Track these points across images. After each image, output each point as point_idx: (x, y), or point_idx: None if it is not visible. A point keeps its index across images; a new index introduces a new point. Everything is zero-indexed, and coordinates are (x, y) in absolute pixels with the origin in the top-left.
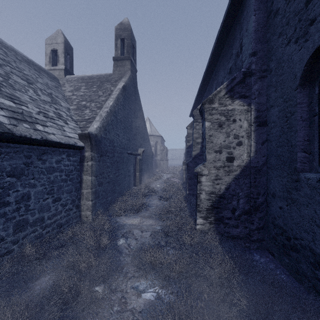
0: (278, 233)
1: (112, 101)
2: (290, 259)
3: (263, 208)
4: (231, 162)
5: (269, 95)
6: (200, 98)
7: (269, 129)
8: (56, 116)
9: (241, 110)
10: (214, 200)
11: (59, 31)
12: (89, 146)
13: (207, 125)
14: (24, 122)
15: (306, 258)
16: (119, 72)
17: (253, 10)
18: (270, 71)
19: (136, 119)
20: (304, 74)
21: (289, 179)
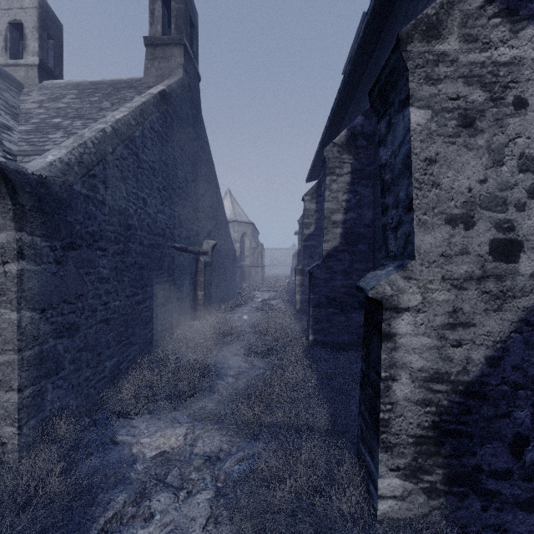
0: None
1: (124, 111)
2: None
3: None
4: (511, 259)
5: None
6: (332, 136)
7: None
8: None
9: None
10: (444, 406)
11: None
12: (8, 212)
13: (417, 120)
14: None
15: None
16: (159, 71)
17: None
18: None
19: (197, 177)
20: None
21: None
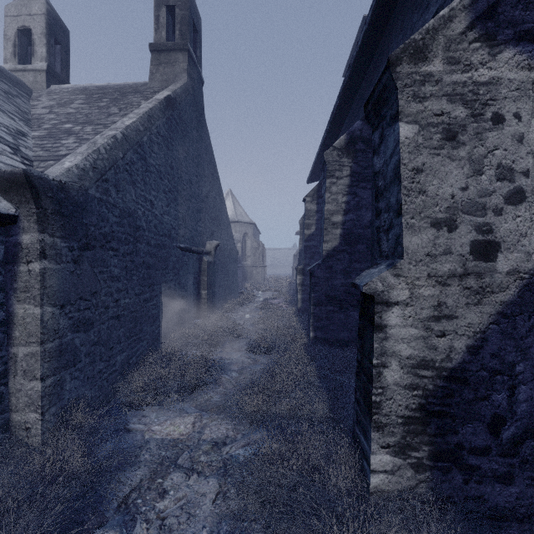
0: None
1: (133, 118)
2: None
3: None
4: (489, 259)
5: None
6: (332, 139)
7: None
8: None
9: (522, 82)
10: (429, 390)
11: None
12: (32, 215)
13: (405, 134)
14: None
15: None
16: (164, 76)
17: None
18: None
19: (201, 179)
20: None
21: None
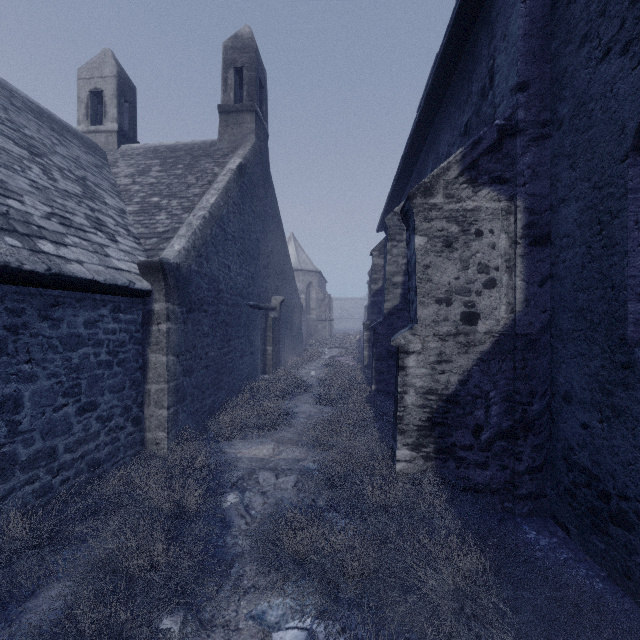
0: (579, 482)
1: (215, 195)
2: (609, 542)
3: (542, 426)
4: (473, 324)
5: (557, 177)
6: (400, 192)
7: (557, 252)
8: (92, 224)
9: (494, 210)
10: (434, 408)
11: (107, 52)
12: (162, 290)
13: (419, 243)
14: (9, 234)
15: None
16: (232, 137)
17: None
18: (559, 124)
19: (267, 235)
20: None
21: (606, 362)
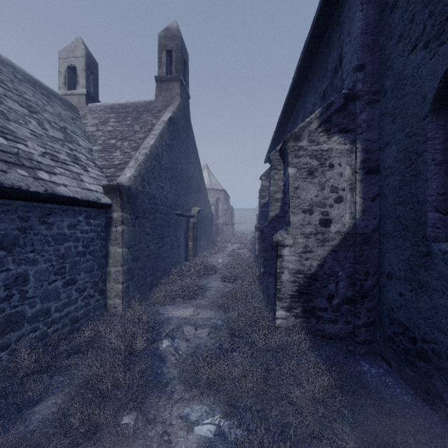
0: (397, 331)
1: (153, 139)
2: (415, 371)
3: (373, 295)
4: (327, 226)
5: (383, 128)
6: (280, 136)
7: (383, 178)
8: (71, 159)
9: (342, 150)
10: (301, 283)
11: (79, 39)
12: (118, 204)
13: (291, 172)
14: (20, 167)
15: (441, 371)
16: (164, 98)
17: (359, 3)
18: (385, 93)
19: (188, 165)
20: (438, 94)
21: (414, 252)
